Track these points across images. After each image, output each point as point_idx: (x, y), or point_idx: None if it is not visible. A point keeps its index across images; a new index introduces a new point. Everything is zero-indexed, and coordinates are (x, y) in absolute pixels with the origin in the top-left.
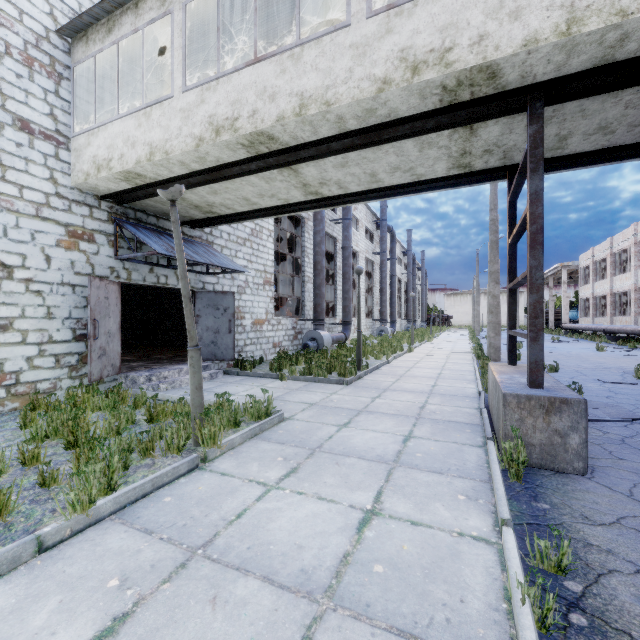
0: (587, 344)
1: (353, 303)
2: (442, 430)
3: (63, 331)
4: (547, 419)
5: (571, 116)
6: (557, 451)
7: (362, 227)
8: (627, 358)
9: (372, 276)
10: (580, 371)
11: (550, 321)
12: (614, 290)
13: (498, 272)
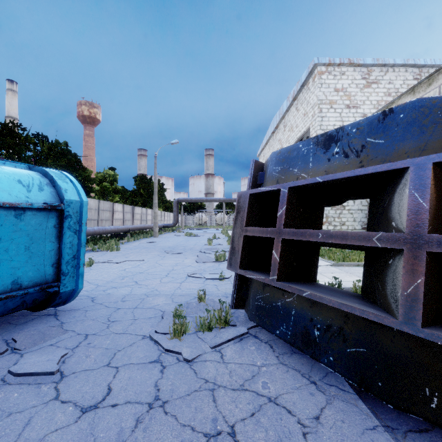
0: None
1: None
2: None
3: (358, 226)
4: None
5: None
6: None
7: None
8: None
9: None
10: None
11: None
12: None
13: None
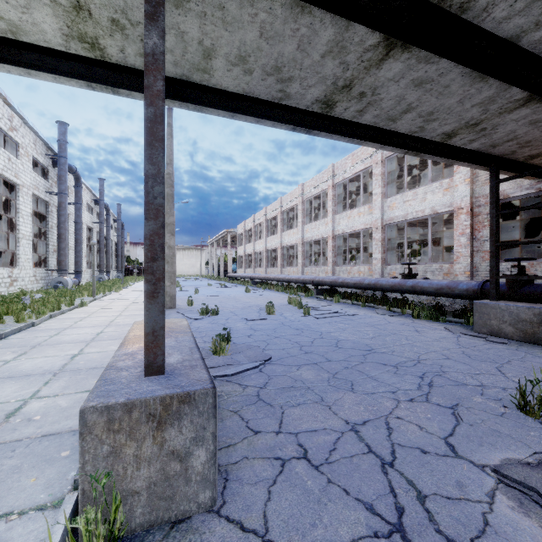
0: (241, 288)
1: (12, 249)
2: (4, 476)
3: None
4: (160, 437)
5: (211, 12)
6: (175, 487)
7: (27, 156)
8: (262, 297)
9: (47, 219)
10: (234, 311)
11: (221, 271)
12: (255, 250)
13: (174, 224)
